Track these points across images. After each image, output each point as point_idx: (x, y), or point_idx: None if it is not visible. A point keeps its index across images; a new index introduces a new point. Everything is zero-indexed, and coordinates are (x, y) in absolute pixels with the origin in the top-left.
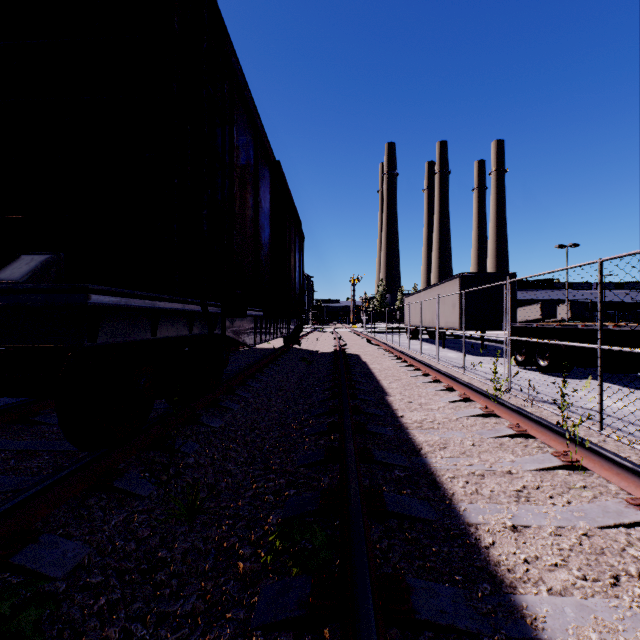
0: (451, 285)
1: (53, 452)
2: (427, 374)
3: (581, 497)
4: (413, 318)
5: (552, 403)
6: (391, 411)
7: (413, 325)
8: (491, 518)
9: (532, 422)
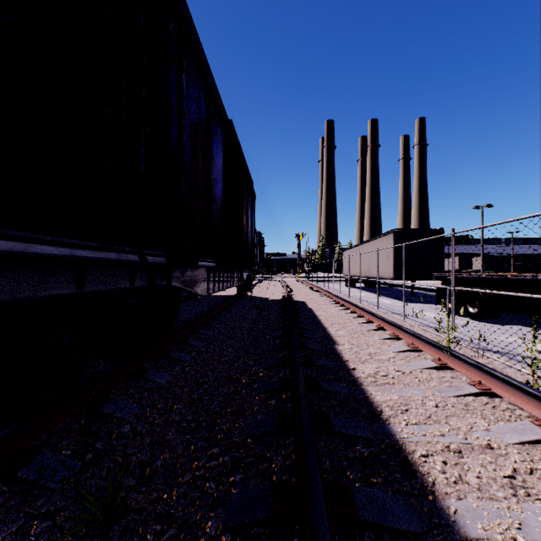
0: (385, 240)
1: None
2: (371, 321)
3: None
4: (351, 269)
5: (497, 352)
6: (342, 363)
7: (351, 275)
8: (494, 529)
9: (496, 379)
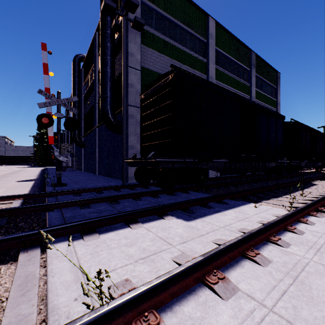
0: None
1: None
2: None
3: None
4: None
5: None
6: None
7: None
8: None
9: None
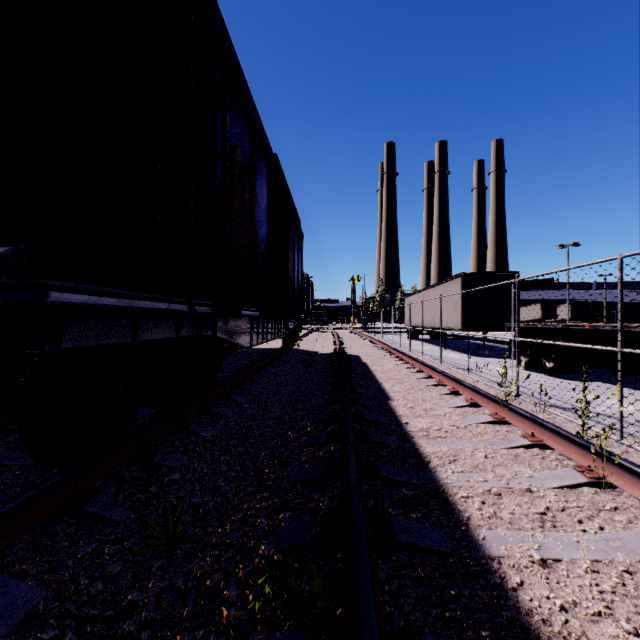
0: (452, 285)
1: (25, 466)
2: (430, 376)
3: (614, 521)
4: (413, 318)
5: (563, 408)
6: (395, 418)
7: (413, 325)
8: (515, 549)
9: (548, 431)
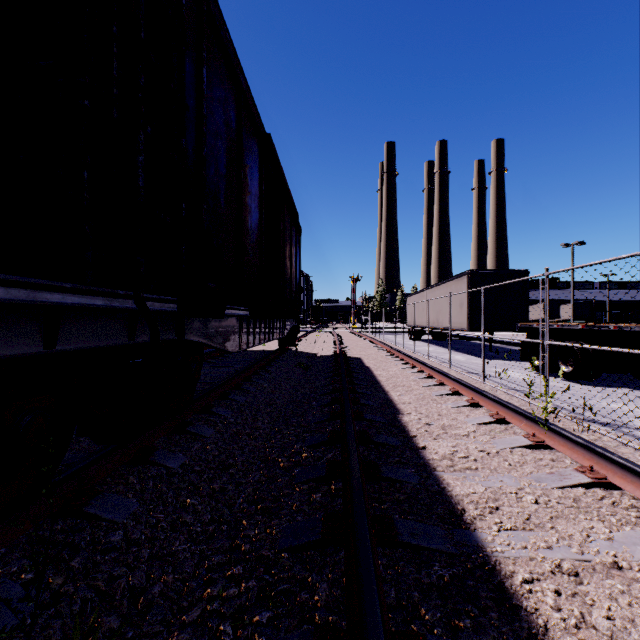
0: (458, 283)
1: None
2: (442, 383)
3: None
4: (416, 318)
5: (603, 423)
6: (409, 439)
7: (416, 325)
8: None
9: (614, 465)
